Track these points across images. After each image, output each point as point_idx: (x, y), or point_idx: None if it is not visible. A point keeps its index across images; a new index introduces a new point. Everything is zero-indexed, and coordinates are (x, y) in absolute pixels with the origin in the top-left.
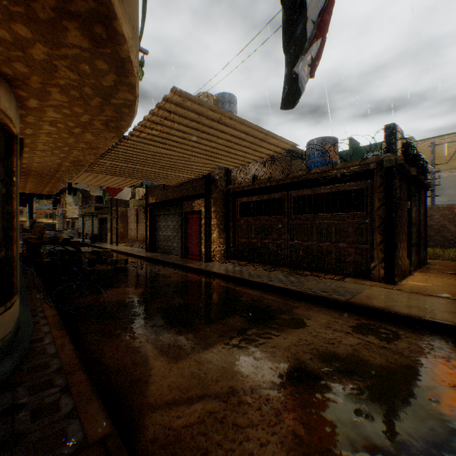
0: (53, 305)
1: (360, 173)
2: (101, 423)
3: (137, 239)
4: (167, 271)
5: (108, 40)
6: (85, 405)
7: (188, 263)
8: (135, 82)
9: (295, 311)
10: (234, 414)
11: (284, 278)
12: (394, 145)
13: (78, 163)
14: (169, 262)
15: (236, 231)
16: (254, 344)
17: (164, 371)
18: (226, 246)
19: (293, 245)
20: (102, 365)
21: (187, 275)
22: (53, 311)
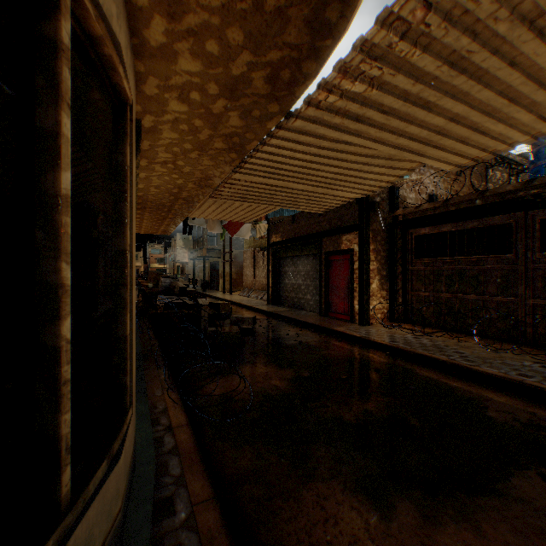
0: (177, 398)
1: None
2: None
3: (254, 288)
4: (309, 338)
5: None
6: None
7: (337, 327)
8: None
9: None
10: None
11: (545, 370)
12: None
13: (204, 183)
14: (307, 323)
15: (409, 279)
16: None
17: None
18: (390, 303)
19: (538, 306)
20: None
21: (344, 346)
22: (179, 412)
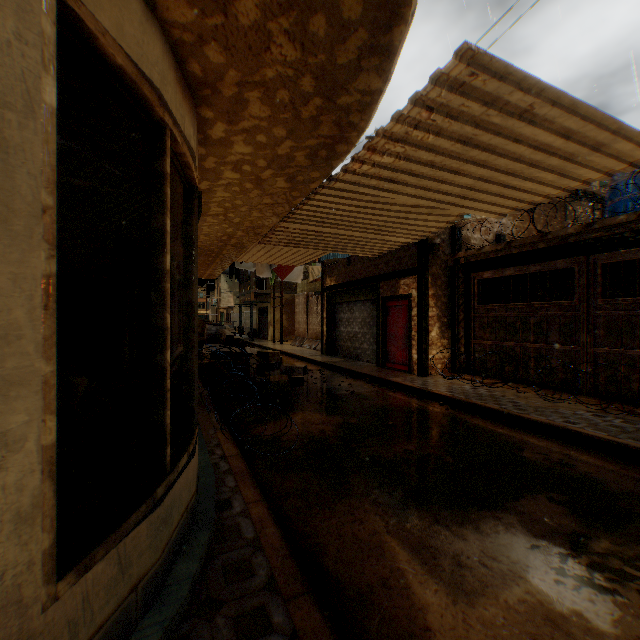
0: (229, 436)
1: None
2: None
3: (307, 337)
4: (362, 388)
5: None
6: None
7: (393, 377)
8: (401, 40)
9: None
10: None
11: (595, 418)
12: None
13: (253, 231)
14: (361, 373)
15: (471, 327)
16: (631, 586)
17: (454, 623)
18: (451, 352)
19: (600, 355)
20: (327, 574)
21: (397, 397)
22: (231, 446)
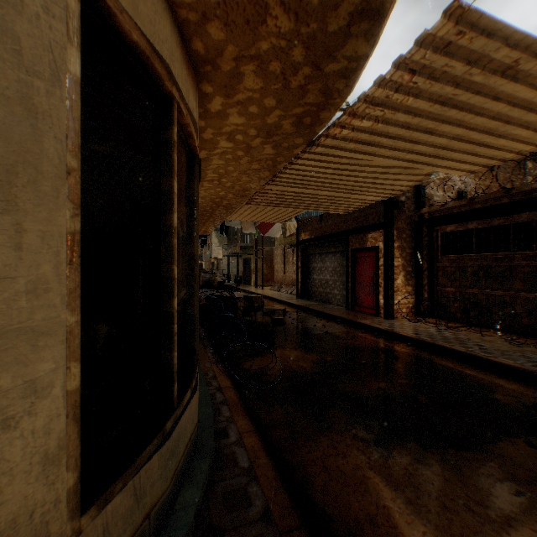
0: (223, 369)
1: None
2: None
3: (284, 283)
4: (335, 329)
5: None
6: None
7: (362, 320)
8: (392, 1)
9: None
10: None
11: None
12: None
13: (241, 193)
14: (333, 315)
15: (435, 275)
16: None
17: None
18: (415, 298)
19: None
20: (316, 506)
21: (367, 337)
22: (225, 379)
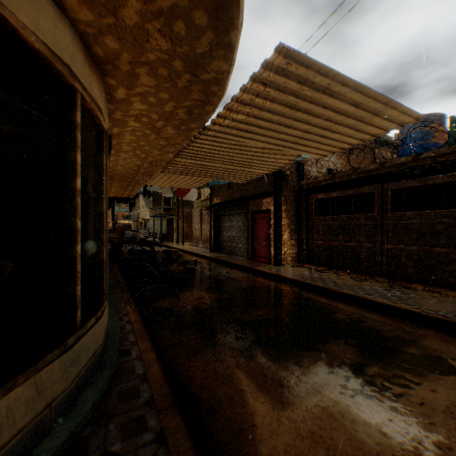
0: (135, 307)
1: None
2: None
3: (201, 239)
4: (236, 274)
5: None
6: None
7: (257, 267)
8: (236, 40)
9: (422, 342)
10: None
11: (384, 291)
12: None
13: (155, 163)
14: (236, 264)
15: (310, 232)
16: (386, 393)
17: (271, 421)
18: (297, 249)
19: (390, 250)
20: (192, 395)
21: (259, 280)
22: (136, 314)
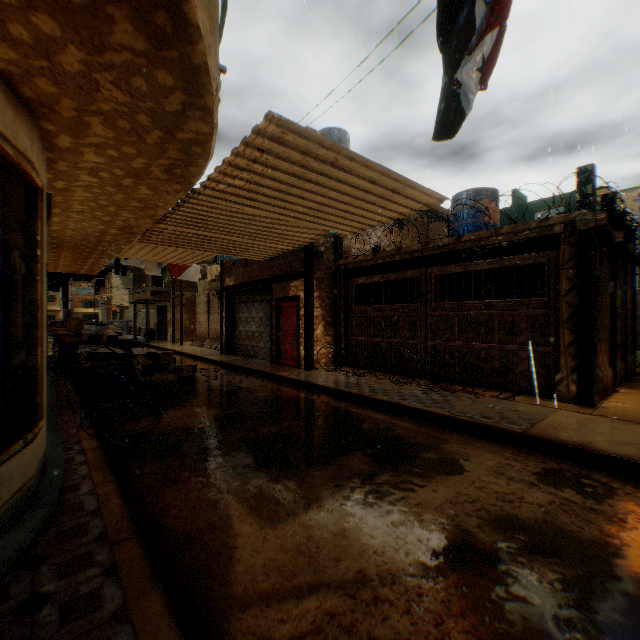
0: (94, 433)
1: (537, 240)
2: (165, 633)
3: (208, 337)
4: (251, 383)
5: (175, 37)
6: (139, 598)
7: (281, 372)
8: (213, 104)
9: (444, 446)
10: (369, 619)
11: (423, 395)
12: (592, 197)
13: (129, 230)
14: (254, 370)
15: (350, 325)
16: (387, 499)
17: (255, 541)
18: (335, 348)
19: (435, 346)
20: (163, 528)
21: (281, 389)
22: (94, 441)
